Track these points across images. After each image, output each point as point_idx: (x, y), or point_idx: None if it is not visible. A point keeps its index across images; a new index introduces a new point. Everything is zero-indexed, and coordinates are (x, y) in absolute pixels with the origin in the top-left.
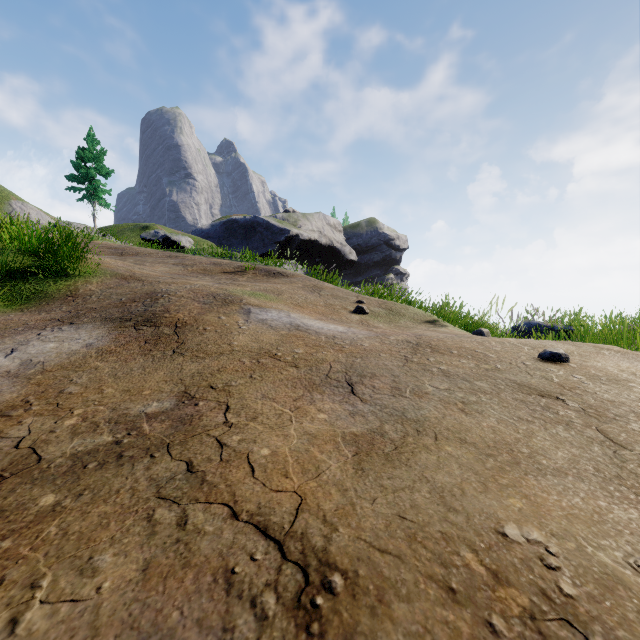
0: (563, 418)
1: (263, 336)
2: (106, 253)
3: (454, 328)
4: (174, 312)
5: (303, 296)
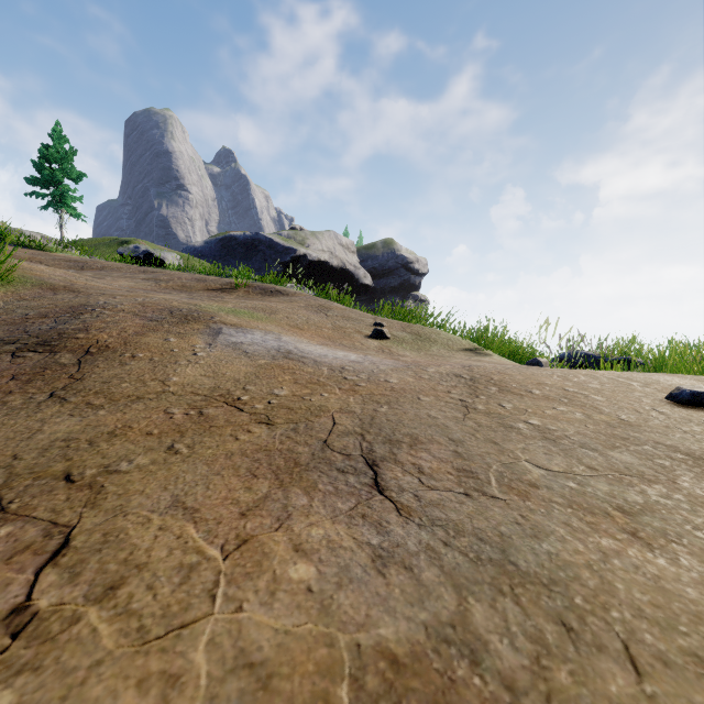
0: None
1: (227, 367)
2: (61, 266)
3: (500, 358)
4: (95, 331)
5: (304, 316)
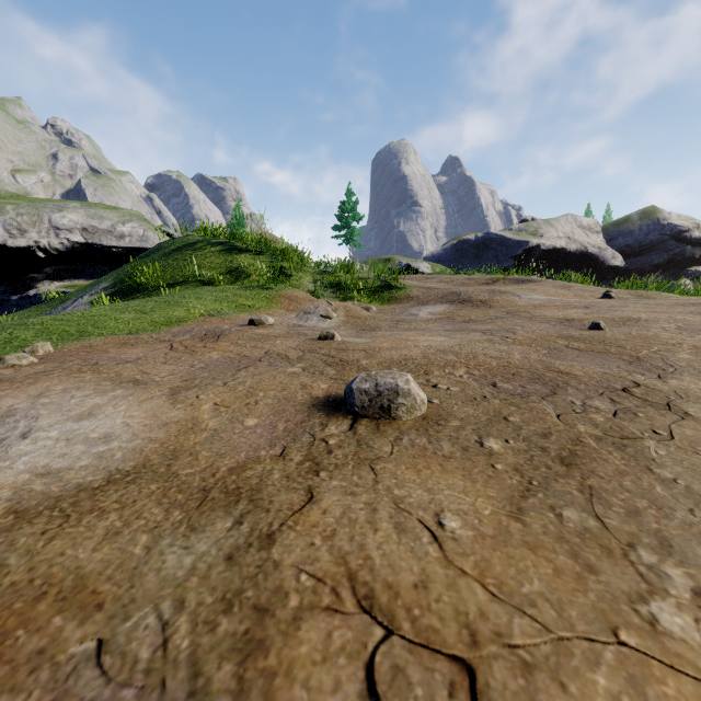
0: (700, 307)
1: (533, 302)
2: None
3: None
4: (475, 297)
5: (554, 291)
